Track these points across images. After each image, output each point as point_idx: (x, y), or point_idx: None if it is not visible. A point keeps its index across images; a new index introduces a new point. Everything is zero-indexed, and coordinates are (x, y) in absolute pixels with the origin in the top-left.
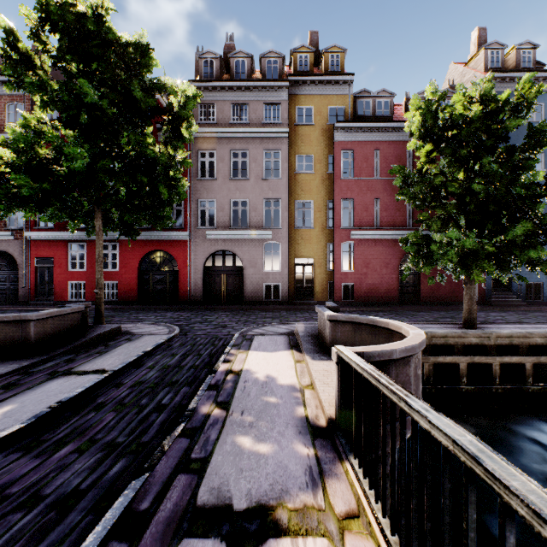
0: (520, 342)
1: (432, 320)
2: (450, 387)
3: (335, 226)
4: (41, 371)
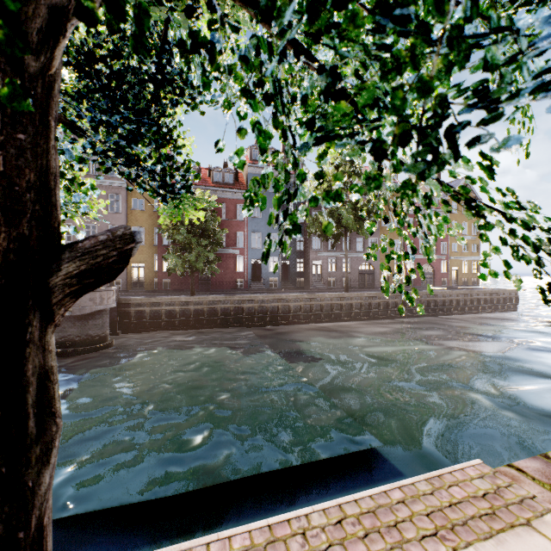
0: (203, 300)
1: None
2: (172, 319)
3: (158, 244)
4: None
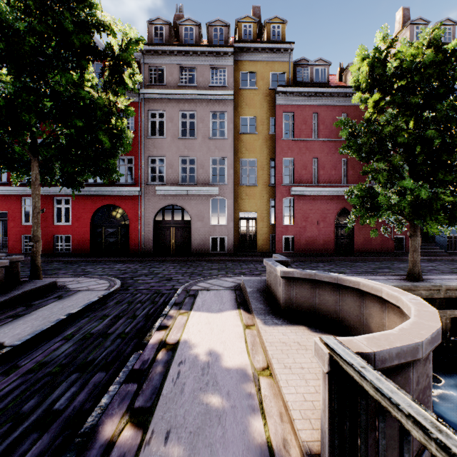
0: None
1: (371, 270)
2: None
3: (277, 183)
4: None
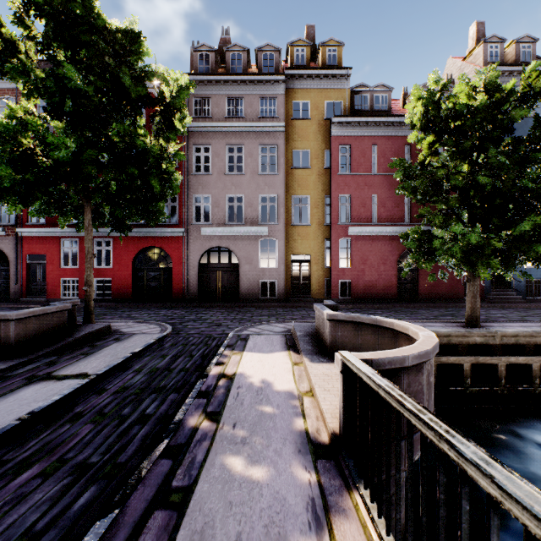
0: (526, 341)
1: (432, 317)
2: (454, 389)
3: (332, 222)
4: (18, 375)
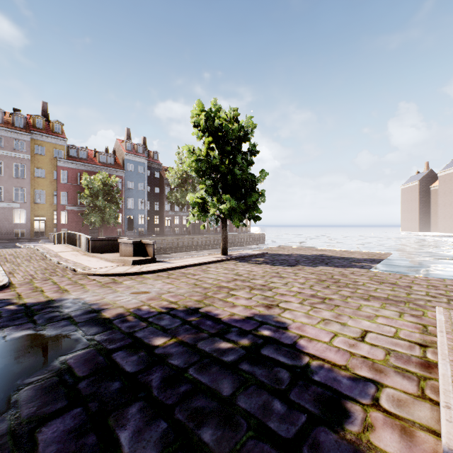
0: None
1: None
2: None
3: (58, 204)
4: None
